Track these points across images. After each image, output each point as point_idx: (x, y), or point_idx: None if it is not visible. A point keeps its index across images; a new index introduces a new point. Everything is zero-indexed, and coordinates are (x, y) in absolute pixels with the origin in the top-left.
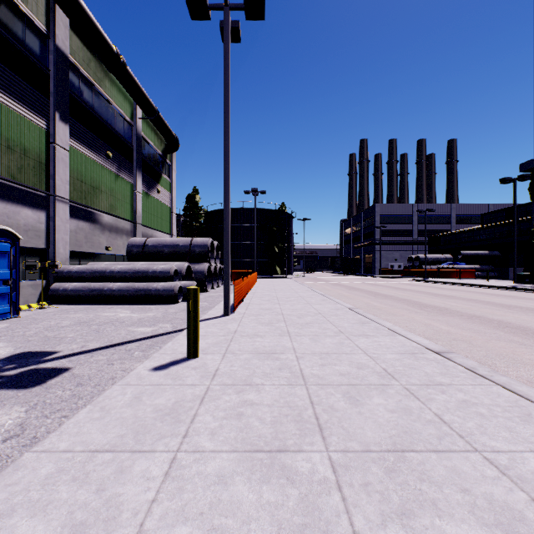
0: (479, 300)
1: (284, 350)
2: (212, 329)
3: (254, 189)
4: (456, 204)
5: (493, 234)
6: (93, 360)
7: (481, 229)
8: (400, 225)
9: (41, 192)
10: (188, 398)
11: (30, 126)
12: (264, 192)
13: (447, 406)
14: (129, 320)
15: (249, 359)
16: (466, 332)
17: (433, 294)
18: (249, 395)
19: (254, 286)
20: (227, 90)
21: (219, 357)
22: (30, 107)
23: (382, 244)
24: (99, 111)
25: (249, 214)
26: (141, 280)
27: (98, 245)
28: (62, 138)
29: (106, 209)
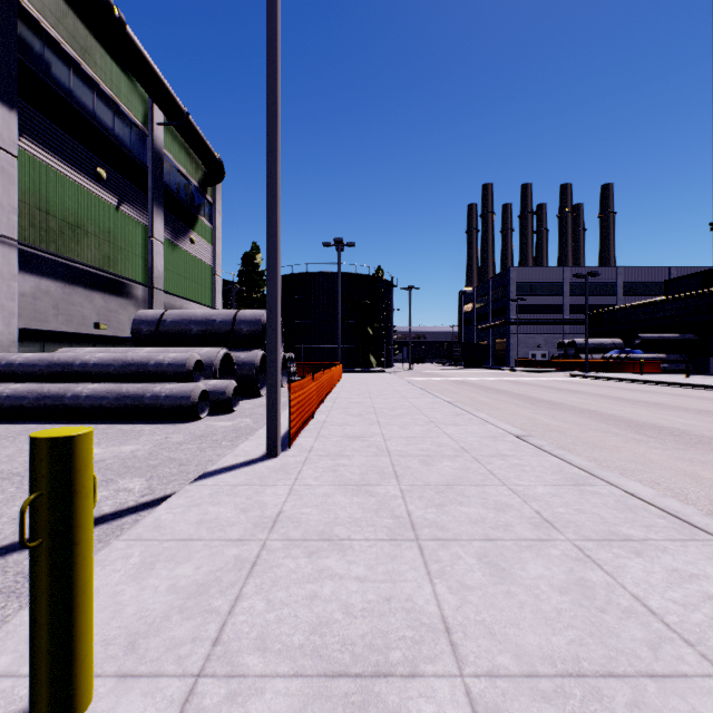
0: None
1: (417, 639)
2: (219, 511)
3: (338, 240)
4: (624, 268)
5: (685, 309)
6: None
7: (667, 301)
8: (545, 298)
9: None
10: None
11: None
12: (352, 244)
13: None
14: None
15: None
16: None
17: (624, 399)
18: None
19: (336, 386)
20: None
21: None
22: None
23: (520, 325)
24: (83, 102)
25: (332, 281)
26: (135, 379)
27: (79, 320)
28: (3, 132)
29: (96, 261)
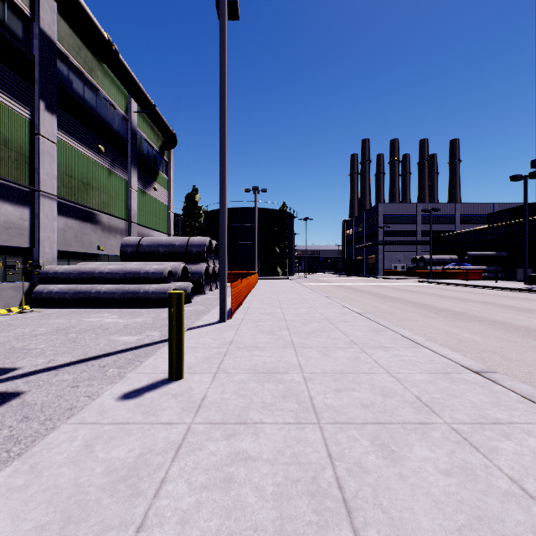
0: (494, 303)
1: (289, 367)
2: (204, 340)
3: (255, 187)
4: (461, 204)
5: (500, 234)
6: (56, 381)
7: (488, 228)
8: (404, 225)
9: (24, 186)
10: (159, 447)
11: (11, 115)
12: (264, 190)
13: (523, 463)
14: (114, 327)
15: (245, 381)
16: (494, 341)
17: (443, 296)
18: (243, 441)
19: (254, 288)
20: (223, 70)
21: (209, 378)
22: (11, 94)
23: (385, 245)
24: (91, 103)
25: (250, 214)
26: (132, 282)
27: (89, 245)
28: (49, 129)
29: (98, 206)
